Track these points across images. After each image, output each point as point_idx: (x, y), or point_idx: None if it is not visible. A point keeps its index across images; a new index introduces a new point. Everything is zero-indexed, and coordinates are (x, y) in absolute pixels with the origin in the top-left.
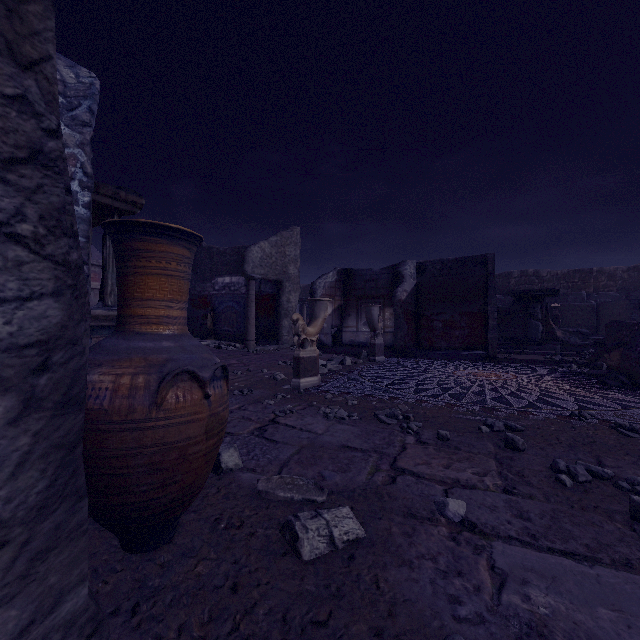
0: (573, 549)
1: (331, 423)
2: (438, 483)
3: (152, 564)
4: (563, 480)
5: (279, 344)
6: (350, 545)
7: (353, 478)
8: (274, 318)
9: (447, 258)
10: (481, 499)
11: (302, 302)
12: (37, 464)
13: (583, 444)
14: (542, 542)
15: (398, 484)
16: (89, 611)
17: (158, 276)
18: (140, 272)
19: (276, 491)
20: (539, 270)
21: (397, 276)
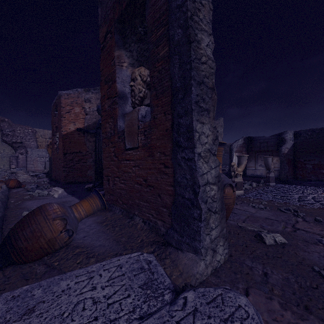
0: None
1: (257, 210)
2: (317, 235)
3: None
4: None
5: None
6: (282, 244)
7: (276, 228)
8: None
9: (315, 128)
10: None
11: None
12: (220, 200)
13: None
14: None
15: (297, 232)
16: (225, 234)
17: (217, 156)
18: None
19: (246, 227)
20: None
21: (281, 140)
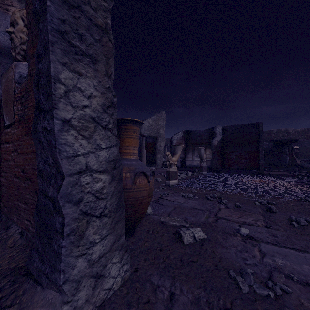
0: (295, 247)
1: (186, 199)
2: (236, 223)
3: (129, 242)
4: (293, 224)
5: (156, 166)
6: (201, 240)
7: (199, 219)
8: (153, 154)
9: (238, 124)
10: (255, 229)
11: (164, 146)
12: (115, 196)
13: (305, 211)
14: (282, 244)
15: (218, 222)
16: (125, 244)
17: (130, 138)
18: (124, 136)
19: (169, 222)
20: (288, 129)
21: (212, 133)
